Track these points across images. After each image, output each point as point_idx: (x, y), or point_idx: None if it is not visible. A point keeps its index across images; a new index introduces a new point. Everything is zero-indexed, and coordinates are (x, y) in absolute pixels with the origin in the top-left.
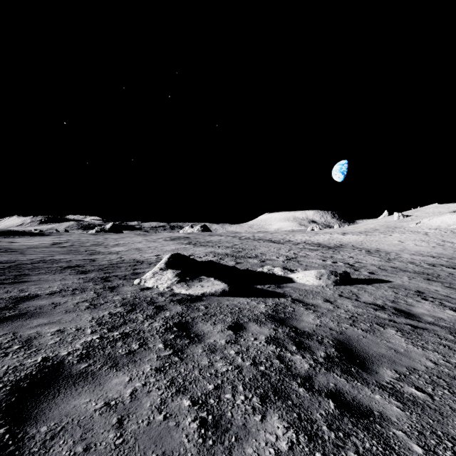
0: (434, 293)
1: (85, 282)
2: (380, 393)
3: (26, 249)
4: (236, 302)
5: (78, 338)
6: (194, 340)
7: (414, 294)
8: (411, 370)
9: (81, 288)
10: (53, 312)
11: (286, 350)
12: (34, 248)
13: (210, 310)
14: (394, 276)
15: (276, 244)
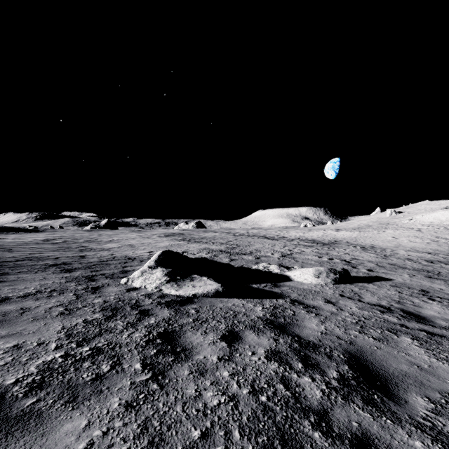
0: (440, 292)
1: (67, 282)
2: (420, 437)
3: (15, 245)
4: (230, 304)
5: (36, 357)
6: (180, 356)
7: (419, 294)
8: (446, 396)
9: (61, 289)
10: (17, 320)
11: (290, 369)
12: (24, 244)
13: (201, 314)
14: (394, 274)
15: (270, 241)
